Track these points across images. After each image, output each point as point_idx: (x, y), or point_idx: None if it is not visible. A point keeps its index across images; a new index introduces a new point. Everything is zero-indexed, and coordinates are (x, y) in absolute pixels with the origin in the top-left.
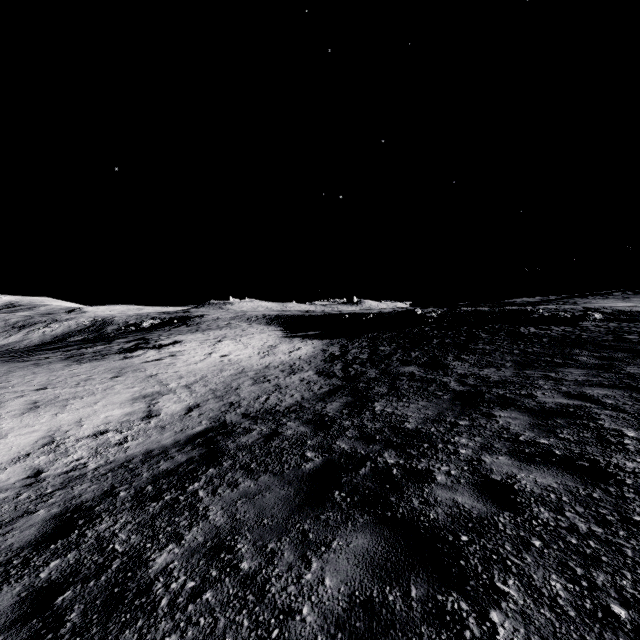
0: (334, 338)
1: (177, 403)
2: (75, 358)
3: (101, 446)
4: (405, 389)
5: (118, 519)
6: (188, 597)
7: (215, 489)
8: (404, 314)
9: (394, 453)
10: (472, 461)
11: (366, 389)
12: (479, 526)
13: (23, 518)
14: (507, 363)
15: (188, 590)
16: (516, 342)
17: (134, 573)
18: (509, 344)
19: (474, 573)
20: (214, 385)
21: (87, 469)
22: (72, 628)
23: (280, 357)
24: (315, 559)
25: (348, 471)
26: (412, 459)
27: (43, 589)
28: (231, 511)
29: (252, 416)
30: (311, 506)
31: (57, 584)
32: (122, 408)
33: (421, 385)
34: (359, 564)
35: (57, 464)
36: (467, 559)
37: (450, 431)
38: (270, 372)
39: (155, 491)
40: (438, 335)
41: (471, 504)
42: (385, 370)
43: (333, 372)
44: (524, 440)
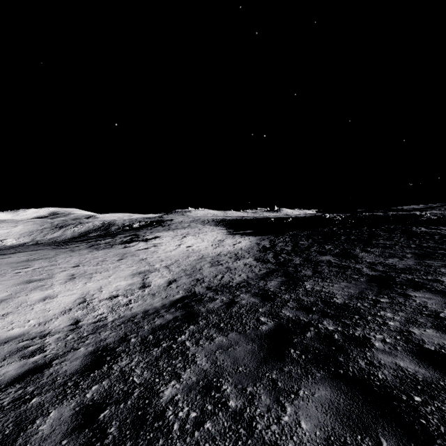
0: (264, 235)
1: (161, 278)
2: (94, 247)
3: (115, 306)
4: (326, 273)
5: (133, 358)
6: (193, 425)
7: (197, 341)
8: (316, 218)
9: (331, 322)
10: (402, 332)
11: (295, 272)
12: (428, 389)
13: (71, 352)
14: (407, 254)
15: (192, 419)
16: (411, 238)
17: (150, 401)
18: (405, 240)
19: (438, 432)
20: (184, 266)
21: (107, 321)
22: (113, 440)
23: (227, 248)
24: (288, 404)
25: (297, 334)
26: (348, 327)
27: (90, 406)
28: (212, 359)
29: (213, 289)
30: (274, 360)
31: (98, 403)
32: (126, 280)
33: (339, 270)
34: (327, 412)
35: (88, 316)
36: (426, 418)
37: (374, 306)
38: (221, 258)
39: (155, 339)
40: (344, 233)
41: (414, 369)
42: (307, 258)
43: (267, 259)
44: (445, 317)
